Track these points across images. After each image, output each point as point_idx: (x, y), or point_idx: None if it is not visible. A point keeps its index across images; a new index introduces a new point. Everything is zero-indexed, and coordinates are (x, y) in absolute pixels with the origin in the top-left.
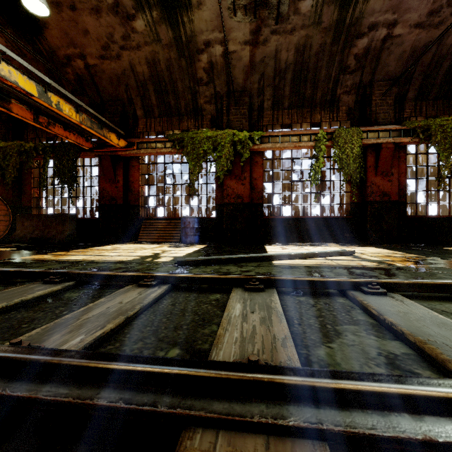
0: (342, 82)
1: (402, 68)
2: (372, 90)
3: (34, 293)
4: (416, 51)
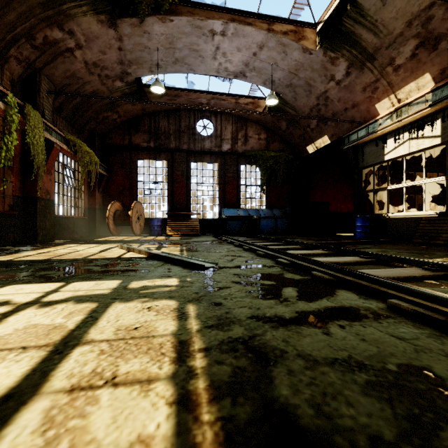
0: (20, 46)
1: (62, 80)
2: (41, 79)
3: (362, 270)
4: (74, 77)
